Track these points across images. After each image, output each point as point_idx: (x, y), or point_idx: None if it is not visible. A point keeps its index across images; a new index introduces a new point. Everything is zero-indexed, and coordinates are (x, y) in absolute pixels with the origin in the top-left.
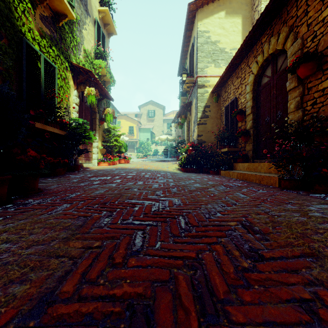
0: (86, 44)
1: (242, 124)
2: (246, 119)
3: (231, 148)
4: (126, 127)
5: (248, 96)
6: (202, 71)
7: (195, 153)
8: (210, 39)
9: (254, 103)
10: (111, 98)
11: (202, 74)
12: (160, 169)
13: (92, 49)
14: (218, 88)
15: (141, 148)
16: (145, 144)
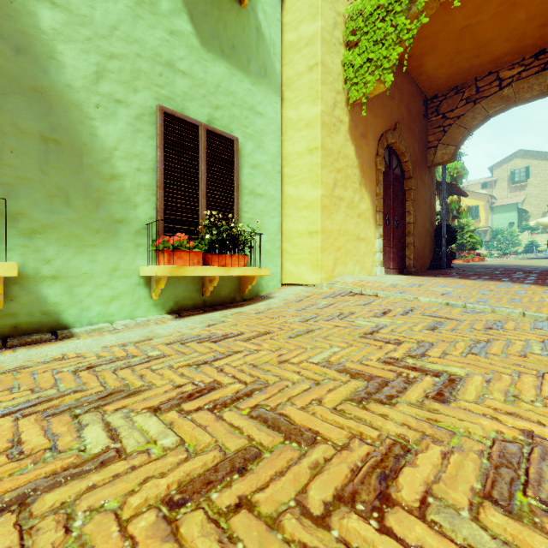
0: None
1: None
2: None
3: None
4: None
5: None
6: None
7: None
8: None
9: None
10: (466, 195)
11: None
12: (533, 265)
13: None
14: None
15: (495, 242)
16: (504, 234)
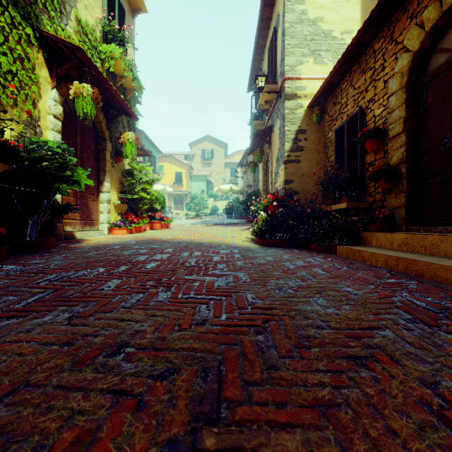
0: (84, 11)
1: (377, 157)
2: (389, 146)
3: (353, 204)
4: (171, 174)
5: (394, 99)
6: (293, 70)
7: (282, 212)
8: (307, 15)
9: (410, 112)
10: (133, 115)
11: (293, 75)
12: (219, 241)
13: (97, 25)
14: (320, 100)
15: (192, 205)
16: (198, 199)
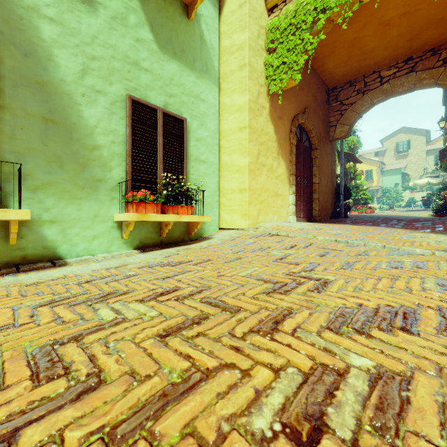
0: None
1: None
2: None
3: None
4: None
5: None
6: None
7: None
8: None
9: None
10: (360, 162)
11: None
12: (409, 215)
13: None
14: None
15: (384, 198)
16: (391, 192)
